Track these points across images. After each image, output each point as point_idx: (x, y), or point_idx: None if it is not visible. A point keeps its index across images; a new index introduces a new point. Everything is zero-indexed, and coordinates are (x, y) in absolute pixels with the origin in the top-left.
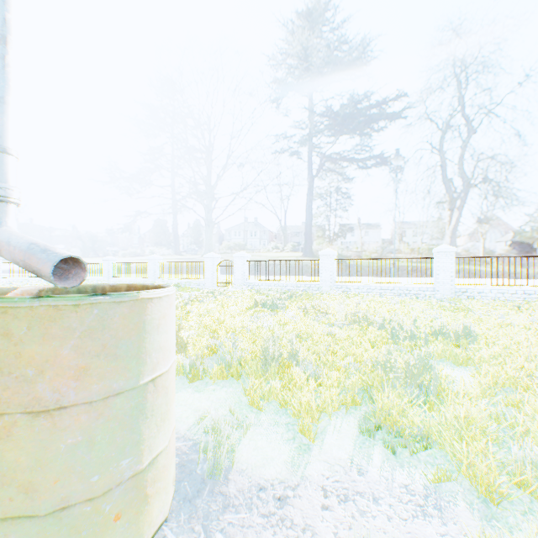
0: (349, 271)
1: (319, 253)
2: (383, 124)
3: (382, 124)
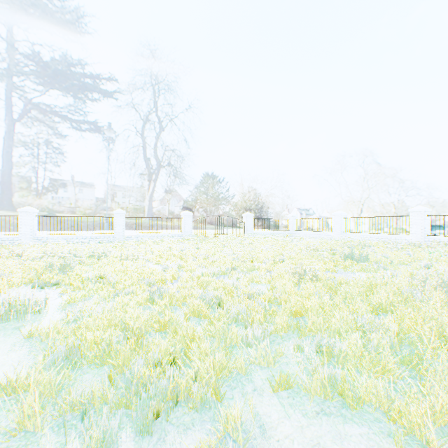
0: (50, 225)
1: (18, 210)
2: (93, 103)
3: (92, 102)
